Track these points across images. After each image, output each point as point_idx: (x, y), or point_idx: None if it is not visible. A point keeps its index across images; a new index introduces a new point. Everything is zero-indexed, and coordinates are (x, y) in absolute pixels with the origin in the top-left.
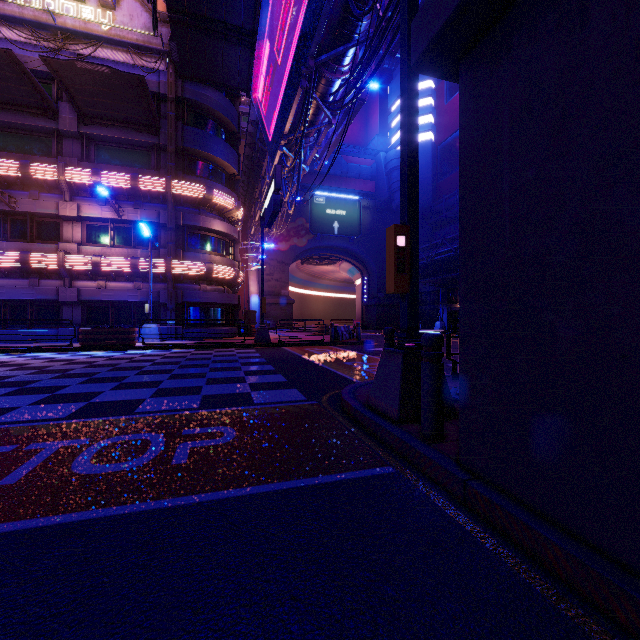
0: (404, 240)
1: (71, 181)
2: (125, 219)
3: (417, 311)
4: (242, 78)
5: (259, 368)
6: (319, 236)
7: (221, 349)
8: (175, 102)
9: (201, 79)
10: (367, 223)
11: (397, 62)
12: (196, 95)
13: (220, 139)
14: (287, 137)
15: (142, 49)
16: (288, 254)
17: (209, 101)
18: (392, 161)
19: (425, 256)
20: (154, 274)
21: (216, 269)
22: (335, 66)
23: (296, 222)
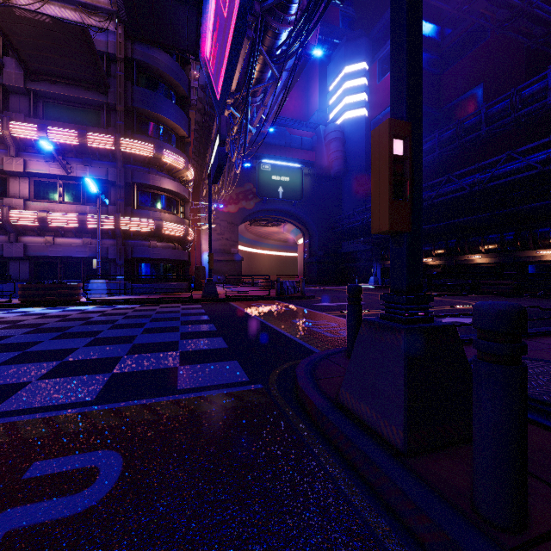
0: (403, 146)
1: (16, 136)
2: (74, 176)
3: (420, 261)
4: (190, 40)
5: (199, 328)
6: (265, 200)
7: (167, 304)
8: (125, 63)
9: (150, 41)
10: (308, 189)
11: (334, 47)
12: (146, 57)
13: (170, 101)
14: (234, 95)
15: (90, 8)
16: (237, 216)
17: (159, 63)
18: (331, 133)
19: (360, 218)
20: (103, 230)
21: (165, 226)
22: (282, 14)
23: (244, 187)
